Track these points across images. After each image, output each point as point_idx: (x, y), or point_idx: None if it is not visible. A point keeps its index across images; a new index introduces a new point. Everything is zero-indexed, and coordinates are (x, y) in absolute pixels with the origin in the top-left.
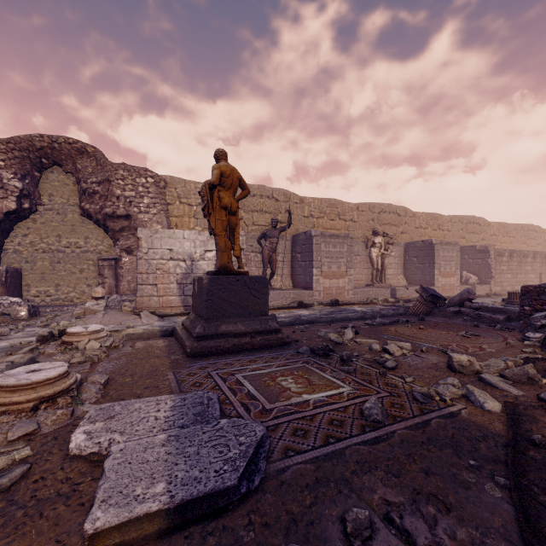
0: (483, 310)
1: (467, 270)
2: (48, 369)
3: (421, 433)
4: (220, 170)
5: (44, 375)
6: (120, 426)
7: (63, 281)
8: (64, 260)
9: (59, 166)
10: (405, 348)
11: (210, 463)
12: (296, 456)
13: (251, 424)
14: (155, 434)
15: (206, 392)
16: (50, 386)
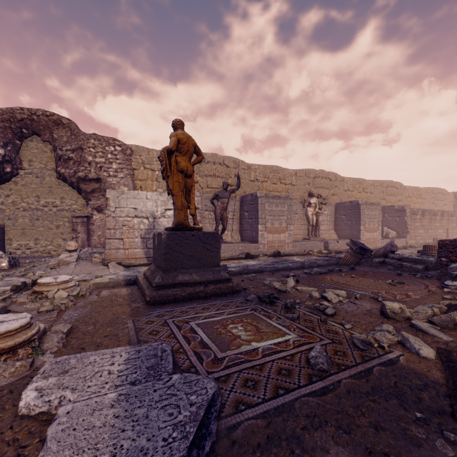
0: (404, 261)
1: (387, 226)
2: (10, 321)
3: (366, 383)
4: (177, 137)
5: (5, 327)
6: (73, 381)
7: (41, 236)
8: (42, 217)
9: (37, 136)
10: (341, 295)
11: (158, 429)
12: (247, 411)
13: (202, 380)
14: (105, 393)
15: (160, 344)
16: (11, 338)
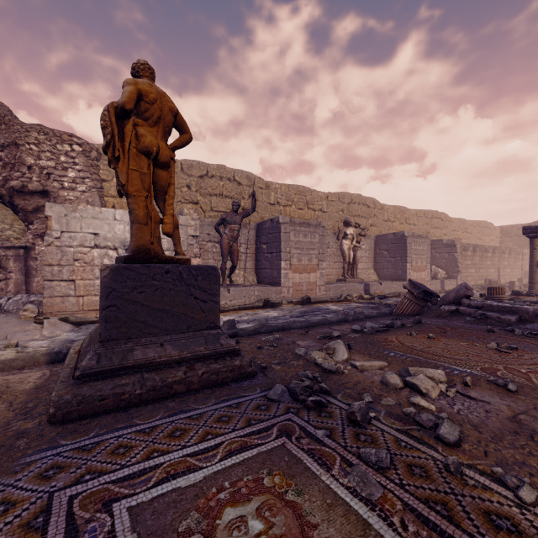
0: (486, 310)
1: (433, 265)
2: None
3: None
4: (137, 87)
5: None
6: None
7: None
8: None
9: None
10: (437, 379)
11: None
12: None
13: None
14: None
15: None
16: None
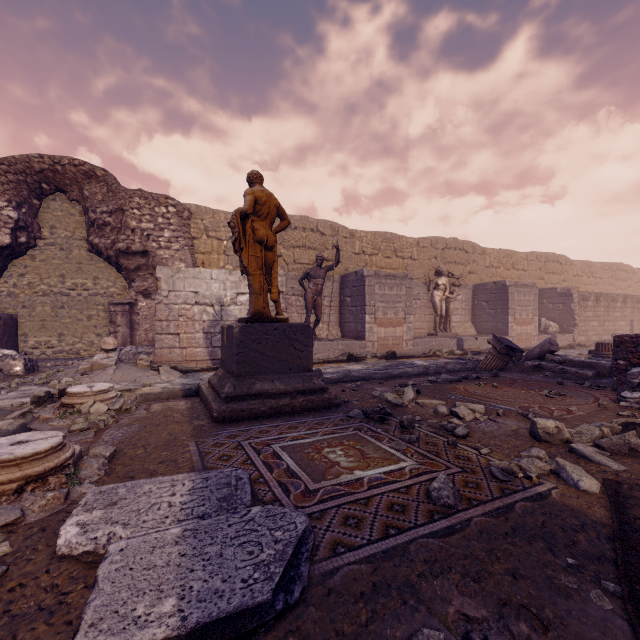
0: (567, 365)
1: (546, 317)
2: (37, 441)
3: (504, 522)
4: (254, 196)
5: (32, 448)
6: (124, 515)
7: (67, 330)
8: (69, 305)
9: (62, 193)
10: (478, 411)
11: (236, 569)
12: (347, 554)
13: (290, 513)
14: (167, 528)
15: (234, 470)
16: (40, 462)
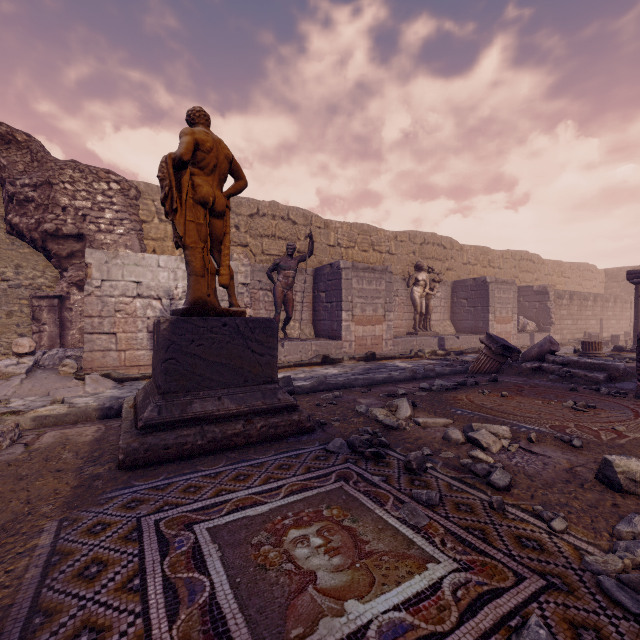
0: (572, 367)
1: (522, 315)
2: None
3: None
4: (194, 137)
5: None
6: None
7: None
8: None
9: None
10: (502, 435)
11: None
12: None
13: None
14: None
15: None
16: None
